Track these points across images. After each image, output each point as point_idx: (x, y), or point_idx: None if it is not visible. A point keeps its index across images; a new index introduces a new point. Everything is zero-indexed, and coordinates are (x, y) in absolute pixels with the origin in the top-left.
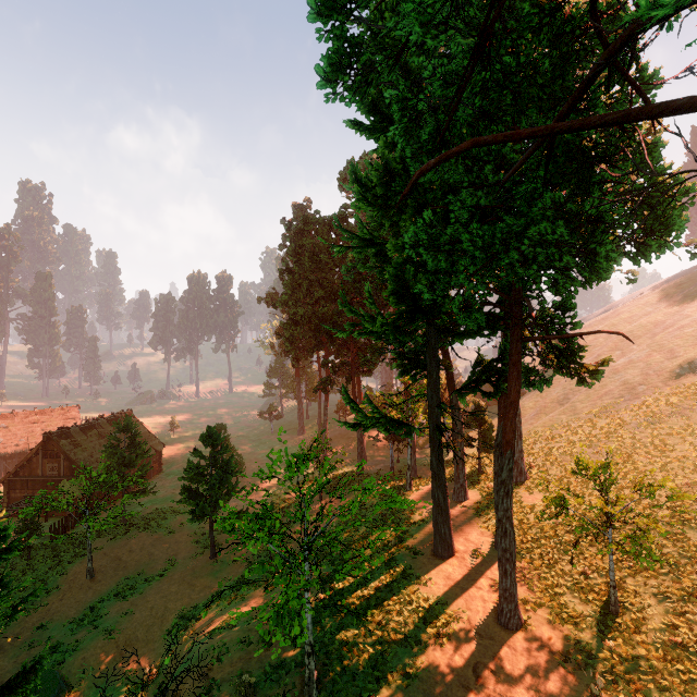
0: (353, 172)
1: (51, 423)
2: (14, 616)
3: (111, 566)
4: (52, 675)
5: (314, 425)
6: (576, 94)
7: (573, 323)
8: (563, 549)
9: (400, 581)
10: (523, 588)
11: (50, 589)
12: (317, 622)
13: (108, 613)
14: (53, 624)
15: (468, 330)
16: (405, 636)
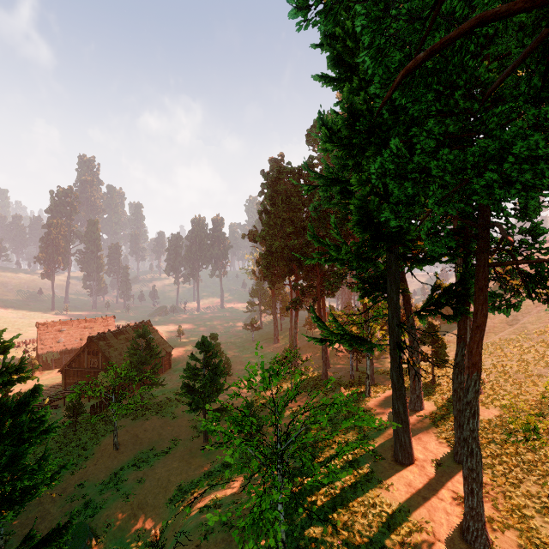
0: (320, 119)
1: (96, 328)
2: (51, 484)
3: (131, 441)
4: (84, 527)
5: (286, 336)
6: None
7: (547, 248)
8: (527, 468)
9: (363, 483)
10: (487, 505)
11: (88, 455)
12: (289, 514)
13: (127, 480)
14: (89, 483)
15: (427, 257)
16: (370, 540)
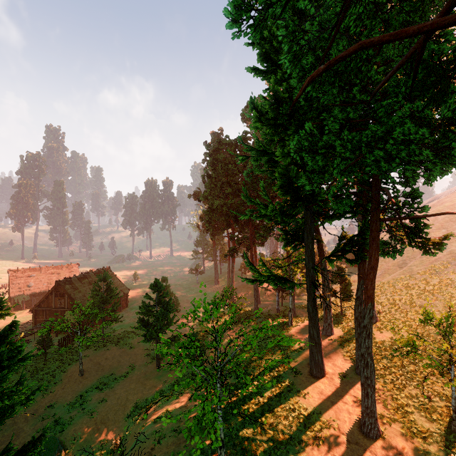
0: (252, 103)
1: (62, 274)
2: (27, 404)
3: (94, 368)
4: (54, 440)
5: (225, 278)
6: (448, 5)
7: (421, 207)
8: (409, 376)
9: (285, 393)
10: (379, 405)
11: (57, 381)
12: (226, 420)
13: (91, 400)
14: (58, 405)
15: (335, 214)
16: (290, 436)
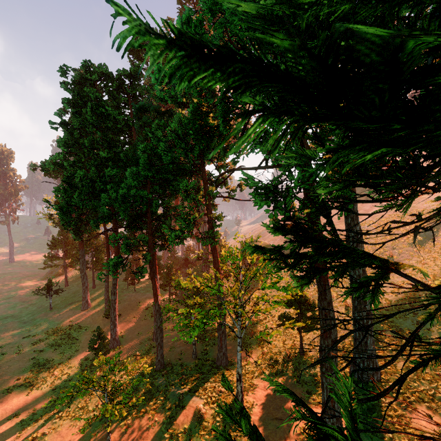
0: None
1: None
2: None
3: None
4: None
5: (101, 295)
6: None
7: None
8: None
9: None
10: None
11: None
12: None
13: None
14: None
15: None
16: None
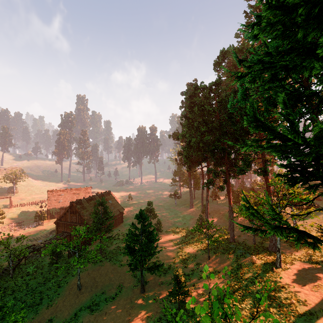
0: None
1: (80, 194)
2: None
3: (90, 283)
4: None
5: (198, 203)
6: None
7: None
8: None
9: None
10: None
11: (60, 292)
12: None
13: (81, 322)
14: (56, 320)
15: None
16: None
